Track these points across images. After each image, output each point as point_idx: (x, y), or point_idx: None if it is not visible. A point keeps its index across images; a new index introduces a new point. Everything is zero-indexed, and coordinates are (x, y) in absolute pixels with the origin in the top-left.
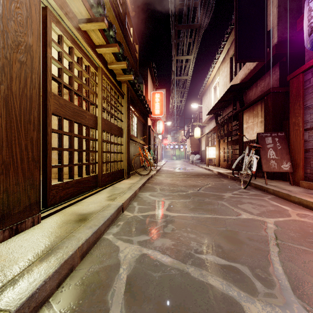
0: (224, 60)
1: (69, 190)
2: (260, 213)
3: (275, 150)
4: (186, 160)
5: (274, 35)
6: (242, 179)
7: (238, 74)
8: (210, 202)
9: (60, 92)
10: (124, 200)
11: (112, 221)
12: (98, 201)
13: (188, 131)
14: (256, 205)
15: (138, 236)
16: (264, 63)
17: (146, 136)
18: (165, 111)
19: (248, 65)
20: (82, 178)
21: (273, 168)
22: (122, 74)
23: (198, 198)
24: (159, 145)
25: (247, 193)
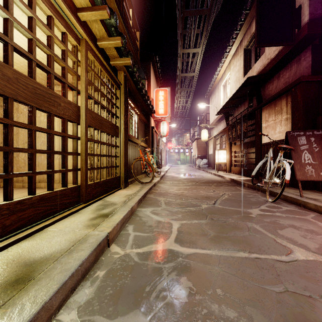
0: (236, 53)
1: (25, 214)
2: (320, 248)
3: (311, 153)
4: (192, 164)
5: (305, 12)
6: (268, 189)
7: (254, 66)
8: (235, 225)
9: (7, 57)
10: (113, 226)
11: (85, 272)
12: (71, 229)
13: (194, 134)
14: (303, 230)
15: (125, 317)
16: (290, 48)
17: (148, 137)
18: (169, 112)
19: (268, 54)
20: (52, 192)
21: (309, 176)
22: (118, 57)
23: (218, 217)
24: (163, 149)
25: (279, 209)
